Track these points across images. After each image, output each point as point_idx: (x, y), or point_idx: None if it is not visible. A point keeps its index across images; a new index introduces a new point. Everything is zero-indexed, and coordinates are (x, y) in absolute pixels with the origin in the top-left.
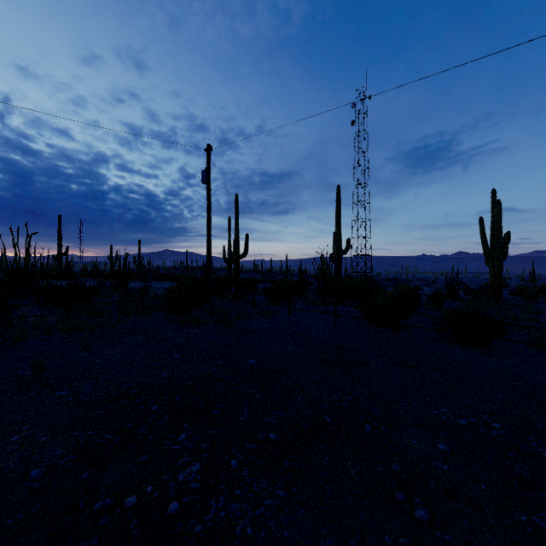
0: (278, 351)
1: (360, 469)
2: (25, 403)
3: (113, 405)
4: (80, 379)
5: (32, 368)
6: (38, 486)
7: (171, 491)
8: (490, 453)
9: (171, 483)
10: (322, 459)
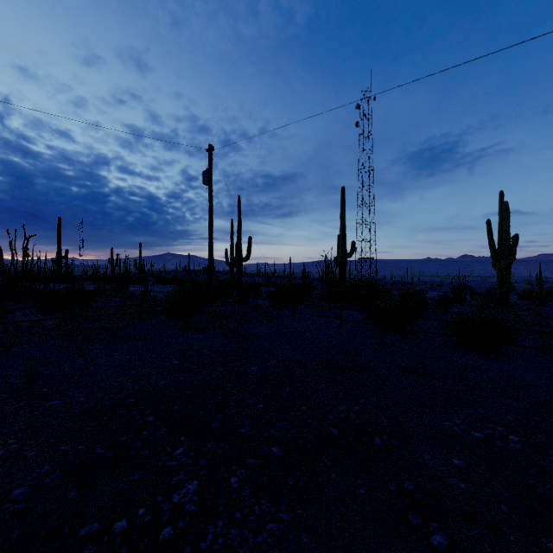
0: (281, 358)
1: (370, 488)
2: (13, 414)
3: (106, 416)
4: (74, 387)
5: (24, 377)
6: (20, 508)
7: (164, 514)
8: (509, 469)
9: (166, 504)
10: (329, 476)
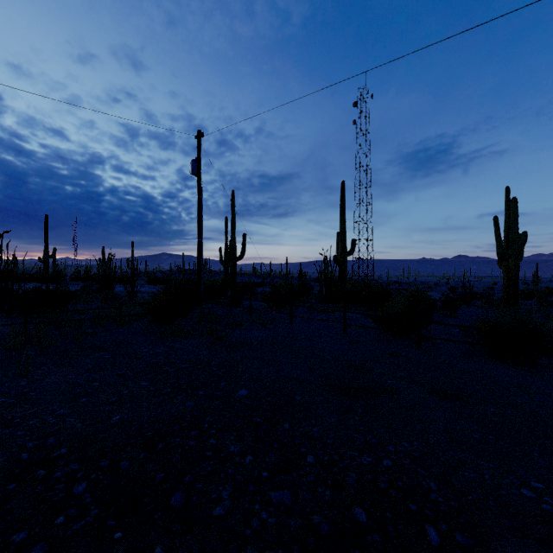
0: (278, 374)
1: None
2: None
3: (12, 485)
4: None
5: None
6: None
7: None
8: None
9: None
10: None
